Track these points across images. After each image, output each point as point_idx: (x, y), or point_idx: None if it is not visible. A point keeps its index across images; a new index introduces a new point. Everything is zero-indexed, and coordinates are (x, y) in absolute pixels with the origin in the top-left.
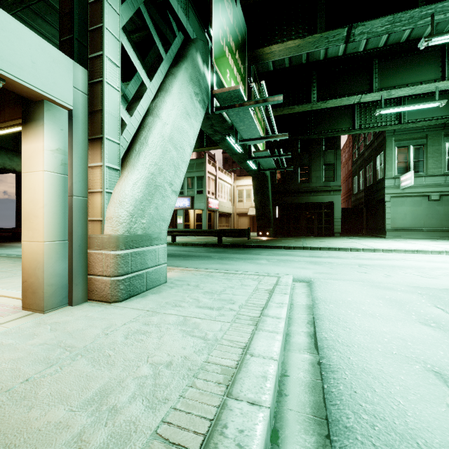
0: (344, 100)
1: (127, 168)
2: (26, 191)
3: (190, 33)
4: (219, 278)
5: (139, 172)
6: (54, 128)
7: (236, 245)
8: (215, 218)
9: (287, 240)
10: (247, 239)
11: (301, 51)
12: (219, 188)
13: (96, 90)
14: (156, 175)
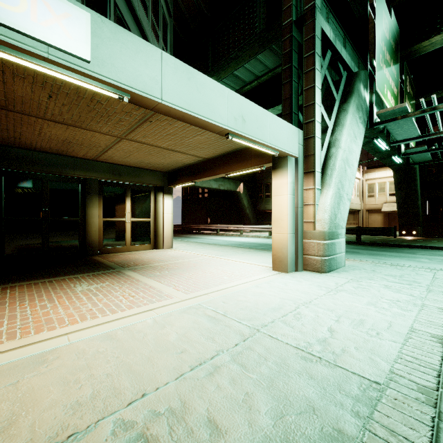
0: None
1: (325, 188)
2: (275, 206)
3: (352, 68)
4: (389, 268)
5: (333, 190)
6: (290, 170)
7: (378, 243)
8: None
9: None
10: (387, 238)
11: None
12: None
13: (309, 142)
14: (340, 189)
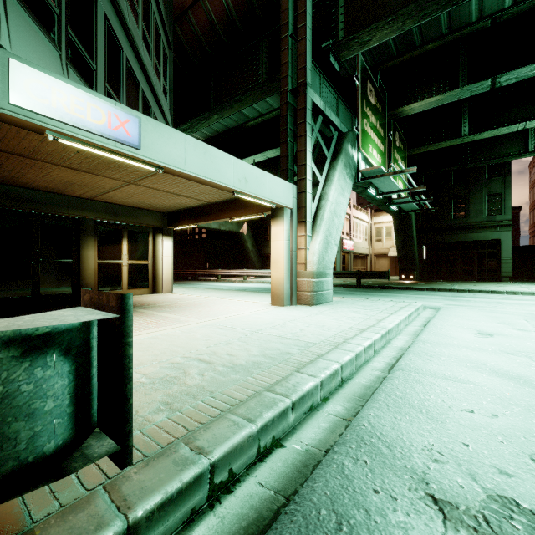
0: (503, 130)
1: (315, 235)
2: (273, 249)
3: (342, 129)
4: (366, 302)
5: (321, 236)
6: (286, 219)
7: (375, 286)
8: (350, 260)
9: (435, 283)
10: (387, 282)
11: (442, 103)
12: (353, 227)
13: (302, 196)
14: (328, 236)
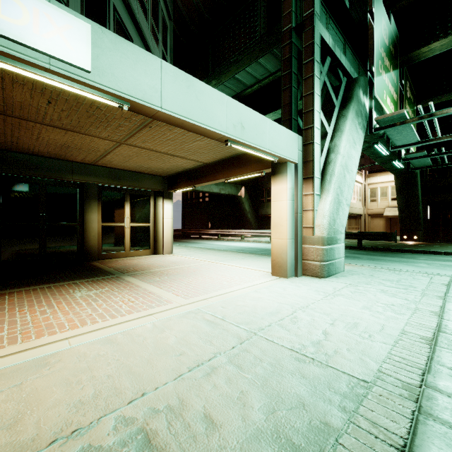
0: None
1: (324, 193)
2: (274, 211)
3: (352, 74)
4: (387, 273)
5: (332, 195)
6: (290, 176)
7: (379, 248)
8: None
9: (447, 245)
10: (388, 243)
11: None
12: None
13: (308, 148)
14: (339, 195)
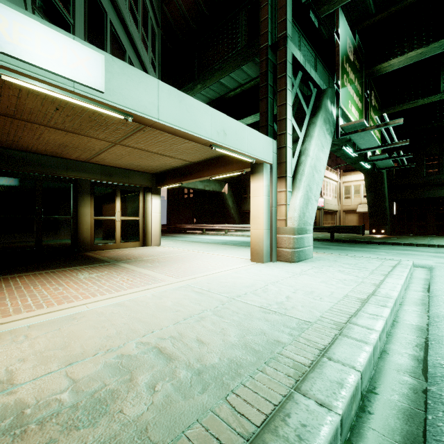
0: None
1: (295, 190)
2: (253, 206)
3: (321, 86)
4: (348, 258)
5: (302, 192)
6: (266, 175)
7: (349, 240)
8: (321, 216)
9: (408, 238)
10: (359, 236)
11: (424, 56)
12: (324, 186)
13: (282, 151)
14: (308, 192)
